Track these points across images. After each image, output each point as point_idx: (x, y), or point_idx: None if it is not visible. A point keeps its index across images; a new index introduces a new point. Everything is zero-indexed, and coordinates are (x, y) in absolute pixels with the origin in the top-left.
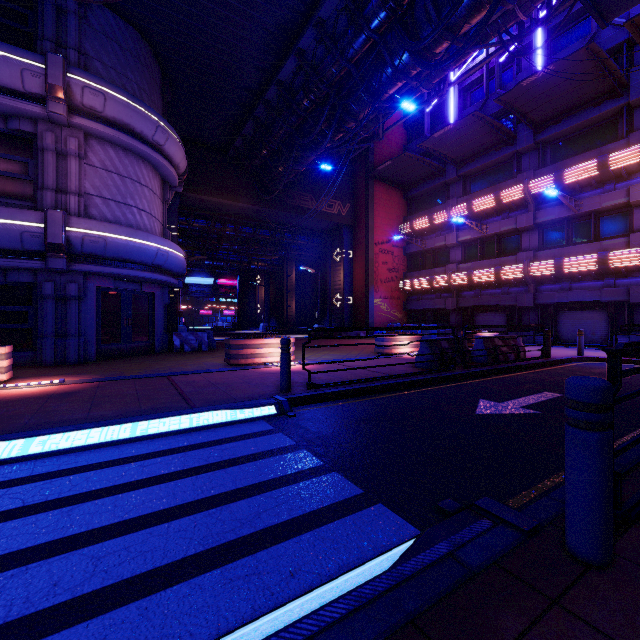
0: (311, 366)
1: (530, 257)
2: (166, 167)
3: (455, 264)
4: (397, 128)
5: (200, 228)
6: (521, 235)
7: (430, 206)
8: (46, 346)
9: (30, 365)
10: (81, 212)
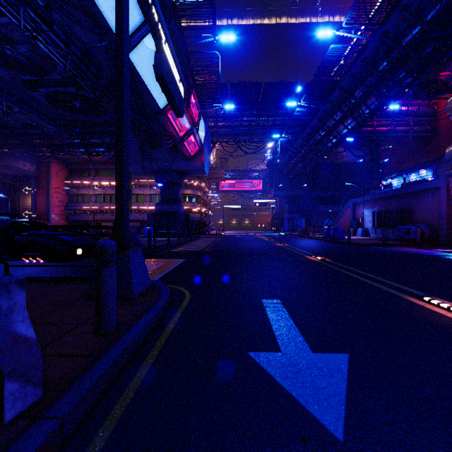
0: None
1: None
2: None
3: (93, 203)
4: None
5: None
6: None
7: (81, 175)
8: None
9: None
10: None
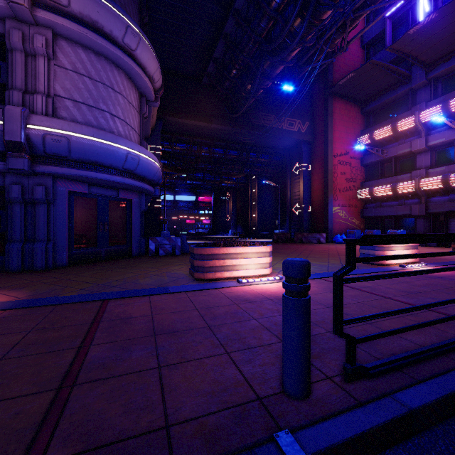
0: None
1: None
2: (139, 75)
3: (424, 169)
4: (354, 48)
5: (181, 150)
6: None
7: (390, 116)
8: (13, 251)
9: (1, 270)
10: (49, 113)
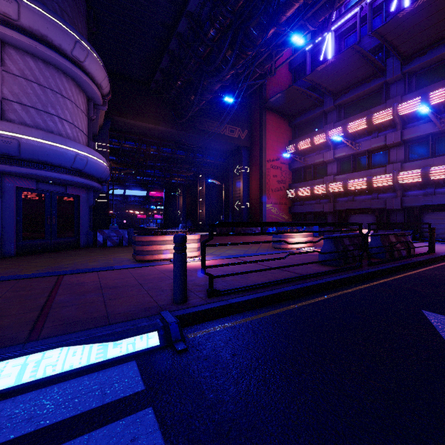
0: (215, 262)
1: (398, 168)
2: (88, 83)
3: (332, 176)
4: (284, 71)
5: (130, 148)
6: (389, 150)
7: (310, 131)
8: None
9: None
10: None
